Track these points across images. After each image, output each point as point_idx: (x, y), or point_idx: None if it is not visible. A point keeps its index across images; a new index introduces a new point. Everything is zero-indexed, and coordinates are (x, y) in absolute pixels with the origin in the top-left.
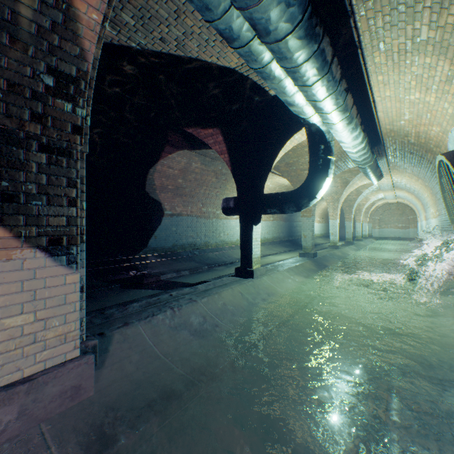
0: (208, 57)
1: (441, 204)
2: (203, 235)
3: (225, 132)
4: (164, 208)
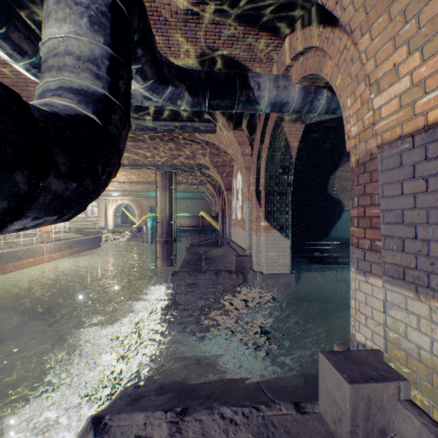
0: None
1: None
2: None
3: None
4: (343, 205)
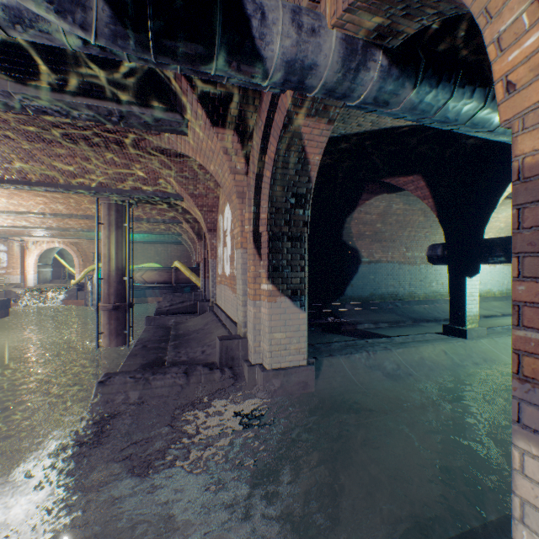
0: (402, 123)
1: None
2: (406, 284)
3: (426, 177)
4: (360, 256)
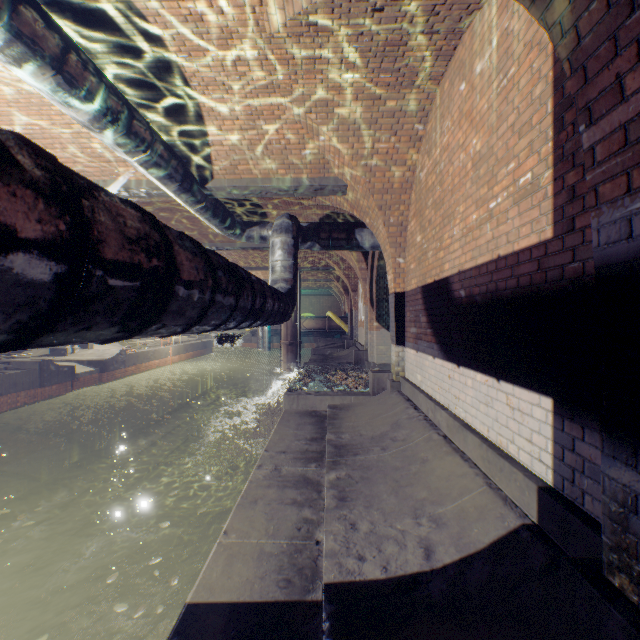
0: None
1: None
2: None
3: None
4: None
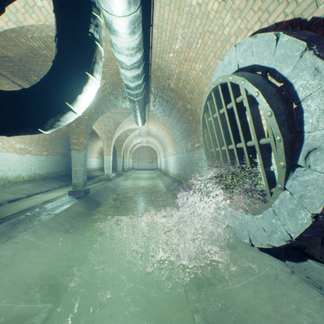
0: None
1: (180, 146)
2: None
3: None
4: None
